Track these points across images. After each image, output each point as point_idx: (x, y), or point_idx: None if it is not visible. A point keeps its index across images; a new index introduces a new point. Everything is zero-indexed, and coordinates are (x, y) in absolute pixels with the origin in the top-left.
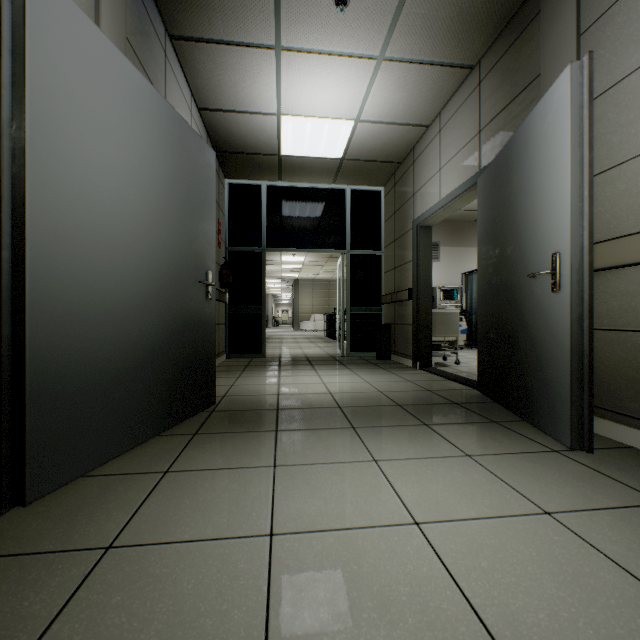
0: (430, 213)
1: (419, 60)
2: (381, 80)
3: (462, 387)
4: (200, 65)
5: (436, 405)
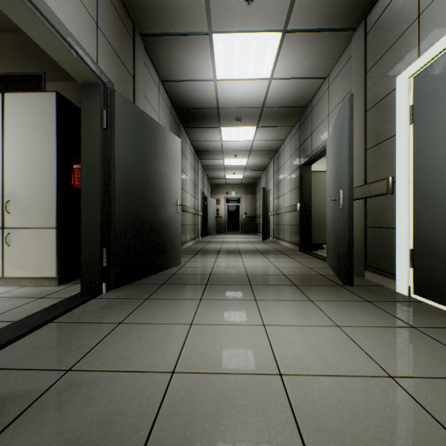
0: None
1: None
2: None
3: (97, 301)
4: None
5: (181, 283)
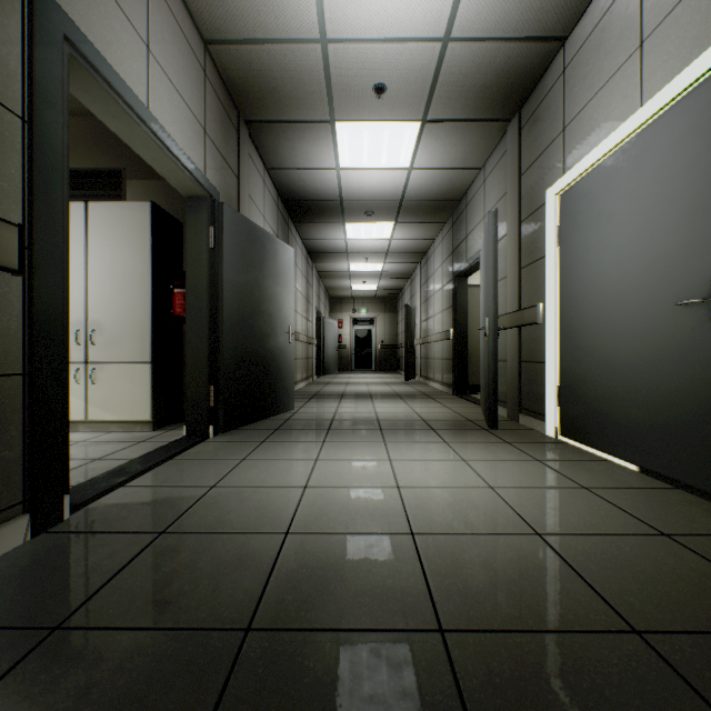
0: (133, 103)
1: (276, 41)
2: (308, 8)
3: (209, 444)
4: (564, 3)
5: (299, 428)
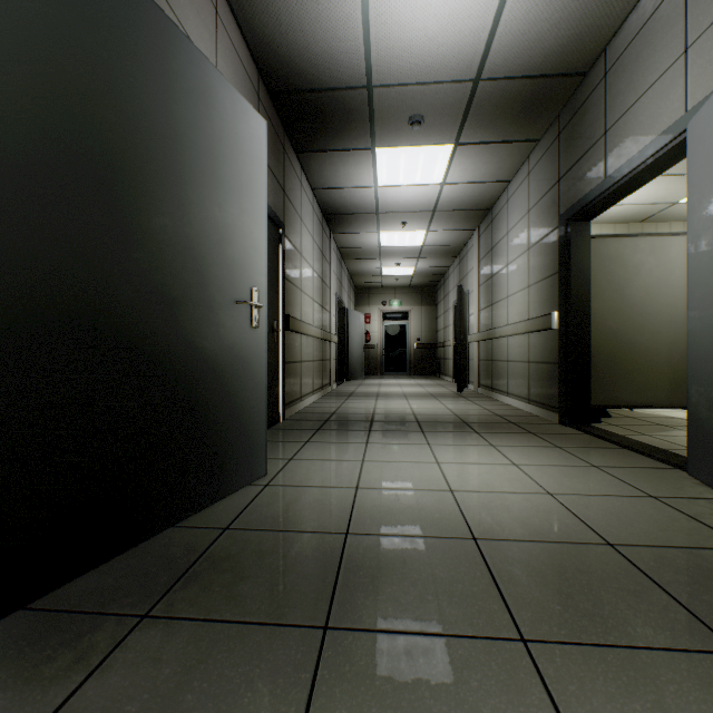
0: None
1: None
2: None
3: None
4: None
5: (223, 606)
